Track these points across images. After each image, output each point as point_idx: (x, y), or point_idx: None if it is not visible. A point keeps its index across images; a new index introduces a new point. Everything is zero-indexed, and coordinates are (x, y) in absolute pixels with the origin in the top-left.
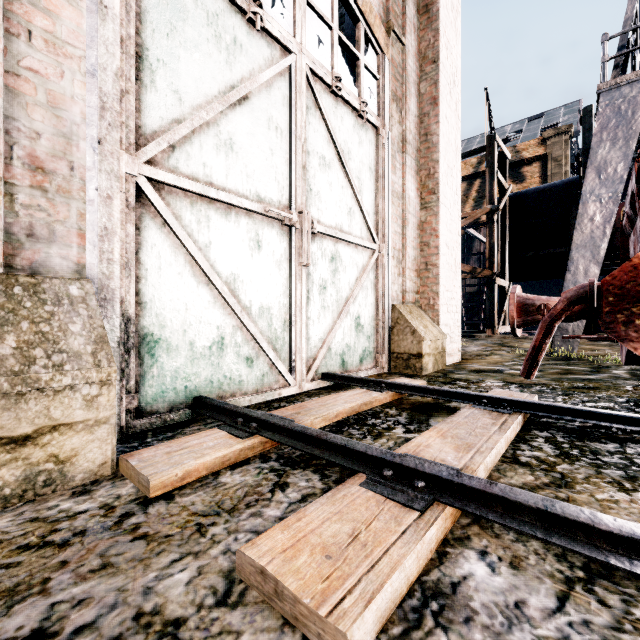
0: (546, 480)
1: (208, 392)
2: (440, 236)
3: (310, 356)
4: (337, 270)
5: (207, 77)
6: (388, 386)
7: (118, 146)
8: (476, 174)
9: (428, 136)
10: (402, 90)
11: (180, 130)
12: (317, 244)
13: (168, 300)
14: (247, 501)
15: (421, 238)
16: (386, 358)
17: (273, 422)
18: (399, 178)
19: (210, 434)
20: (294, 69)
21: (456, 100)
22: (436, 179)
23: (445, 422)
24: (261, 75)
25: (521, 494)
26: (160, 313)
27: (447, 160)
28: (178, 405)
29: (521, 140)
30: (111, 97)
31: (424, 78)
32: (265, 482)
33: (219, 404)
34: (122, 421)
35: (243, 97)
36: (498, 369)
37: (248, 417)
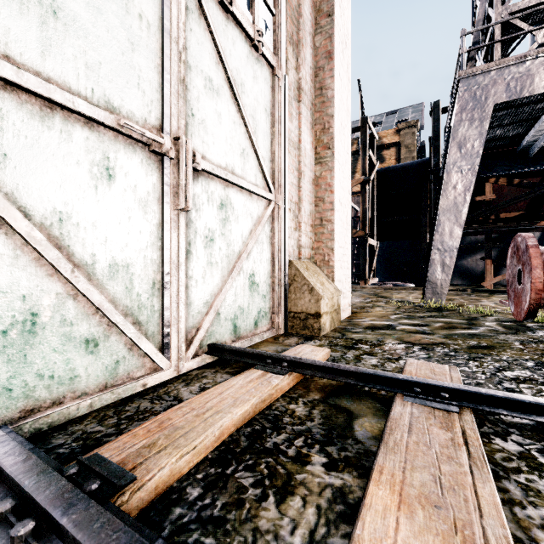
0: None
1: None
2: (335, 192)
3: (192, 326)
4: (228, 219)
5: None
6: (290, 364)
7: None
8: None
9: (323, 90)
10: (298, 36)
11: None
12: (202, 185)
13: None
14: None
15: (316, 193)
16: (282, 318)
17: (65, 525)
18: (295, 127)
19: None
20: None
21: (347, 62)
22: (331, 134)
23: (388, 448)
24: None
25: None
26: None
27: (340, 117)
28: None
29: (382, 129)
30: None
31: (319, 31)
32: None
33: None
34: None
35: None
36: (389, 324)
37: (26, 495)
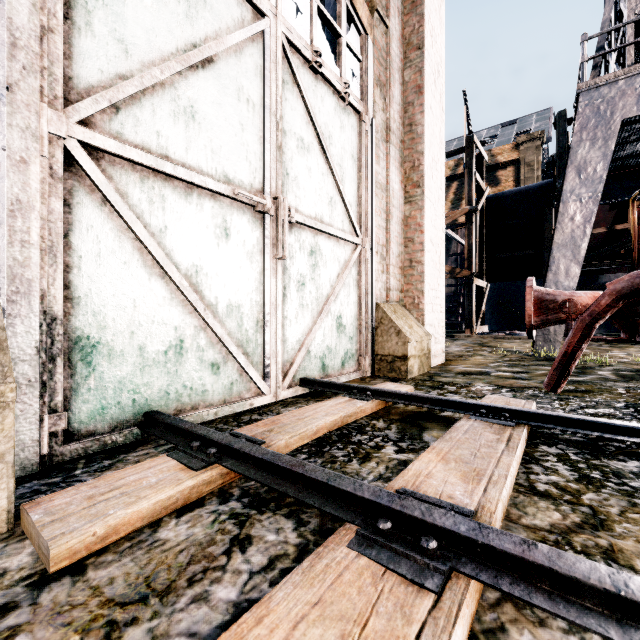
0: (576, 518)
1: (163, 406)
2: (425, 232)
3: (287, 360)
4: (317, 265)
5: (162, 29)
6: (374, 393)
7: (37, 97)
8: (453, 176)
9: (412, 126)
10: (386, 75)
11: (125, 88)
12: (295, 235)
13: (110, 295)
14: (191, 573)
15: (405, 234)
16: (369, 361)
17: (237, 447)
18: (383, 169)
19: (155, 465)
20: (268, 36)
21: (440, 91)
22: (421, 172)
23: (443, 439)
24: (229, 36)
25: (576, 564)
26: (99, 311)
27: (432, 152)
28: (123, 423)
29: (496, 145)
30: (26, 33)
31: (408, 65)
32: (220, 536)
33: (173, 422)
34: (43, 448)
35: (207, 59)
36: (484, 371)
37: (207, 440)
